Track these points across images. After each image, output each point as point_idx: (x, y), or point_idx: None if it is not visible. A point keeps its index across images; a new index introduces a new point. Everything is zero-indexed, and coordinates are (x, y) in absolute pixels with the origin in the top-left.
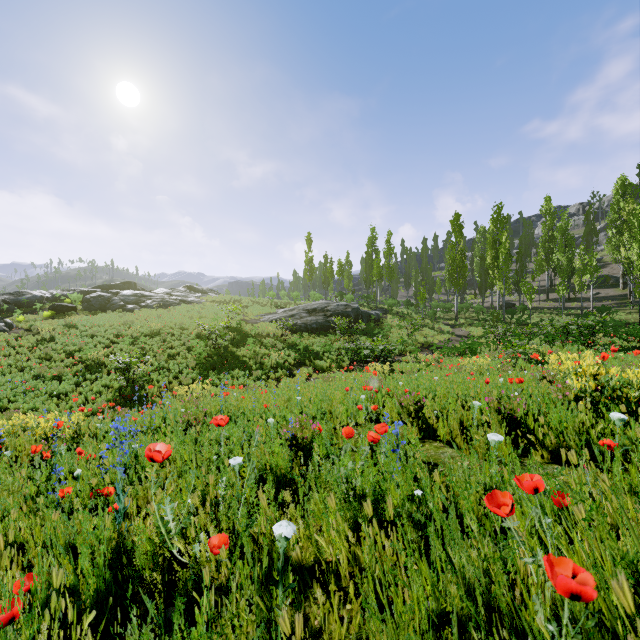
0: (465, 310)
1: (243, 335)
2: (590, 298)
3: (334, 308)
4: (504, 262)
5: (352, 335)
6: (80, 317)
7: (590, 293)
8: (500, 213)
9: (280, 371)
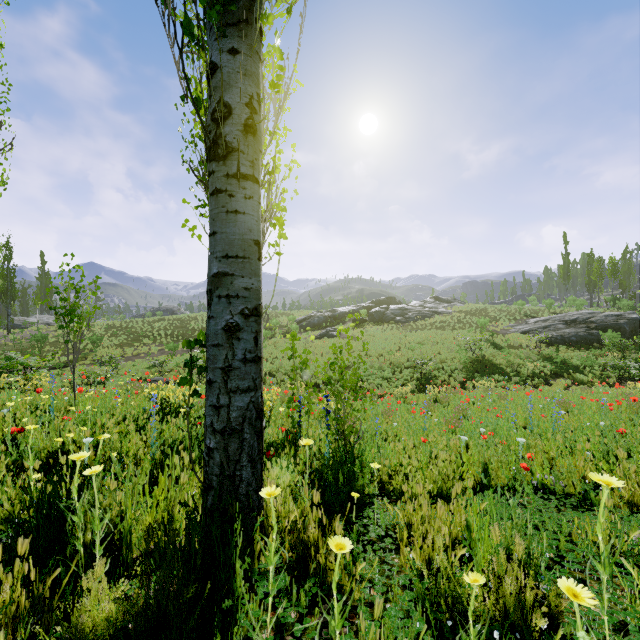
0: None
1: (496, 345)
2: None
3: (600, 319)
4: None
5: (623, 351)
6: (369, 327)
7: None
8: None
9: (536, 379)
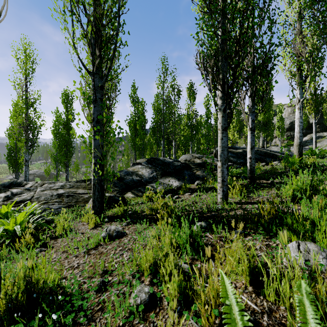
0: None
1: None
2: None
3: (39, 173)
4: None
5: None
6: None
7: None
8: None
9: None
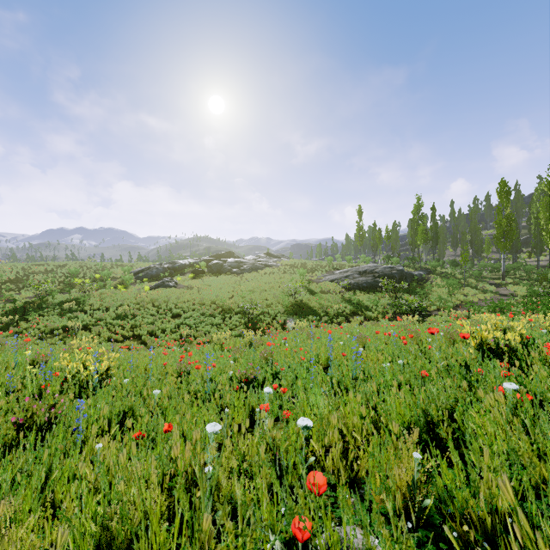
0: (515, 270)
1: (311, 291)
2: None
3: (381, 270)
4: None
5: (396, 293)
6: (208, 277)
7: None
8: None
9: (340, 318)
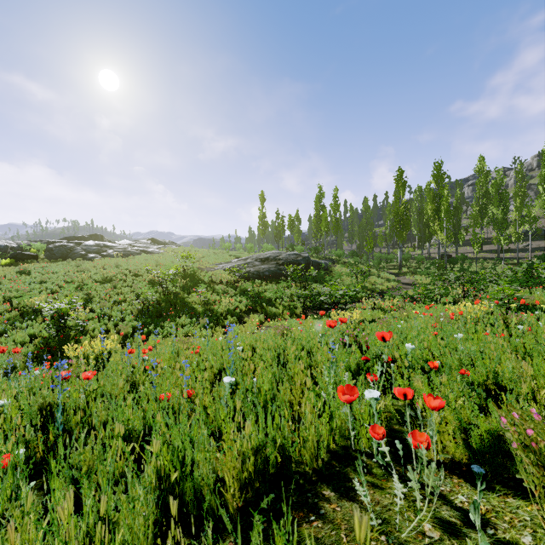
0: (407, 260)
1: (196, 282)
2: (522, 249)
3: (286, 257)
4: (445, 214)
5: (304, 282)
6: (39, 265)
7: (522, 245)
8: (440, 169)
9: (230, 318)
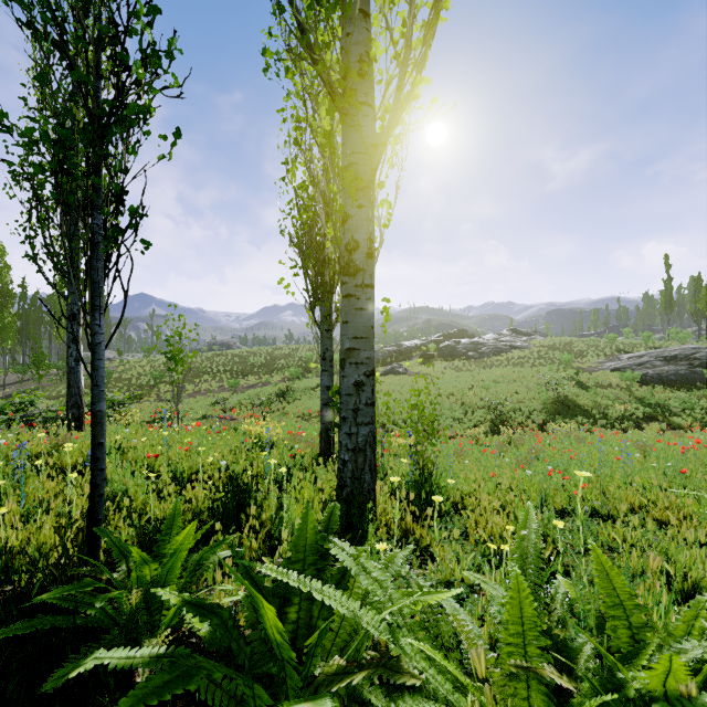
0: None
1: (581, 384)
2: None
3: (706, 355)
4: None
5: None
6: (439, 363)
7: None
8: None
9: (626, 423)
